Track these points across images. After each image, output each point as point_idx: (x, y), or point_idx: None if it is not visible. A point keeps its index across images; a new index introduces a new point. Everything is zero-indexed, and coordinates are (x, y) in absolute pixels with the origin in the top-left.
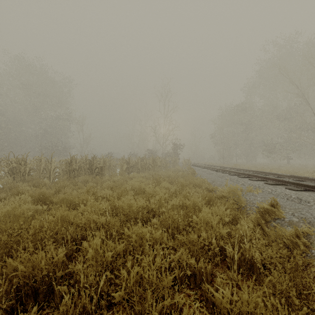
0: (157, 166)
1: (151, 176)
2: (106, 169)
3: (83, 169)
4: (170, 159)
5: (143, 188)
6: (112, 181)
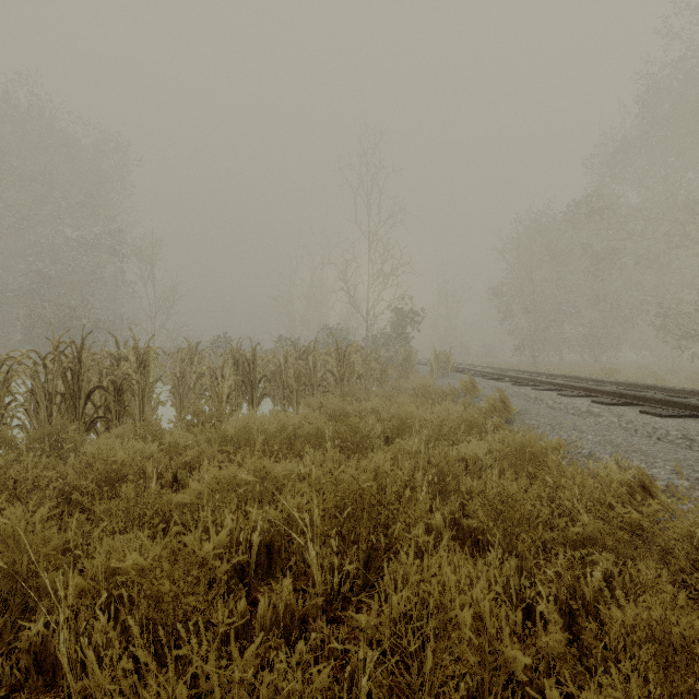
0: (354, 376)
1: (327, 431)
2: (147, 390)
3: (41, 392)
4: (389, 353)
5: (265, 545)
6: (113, 470)
